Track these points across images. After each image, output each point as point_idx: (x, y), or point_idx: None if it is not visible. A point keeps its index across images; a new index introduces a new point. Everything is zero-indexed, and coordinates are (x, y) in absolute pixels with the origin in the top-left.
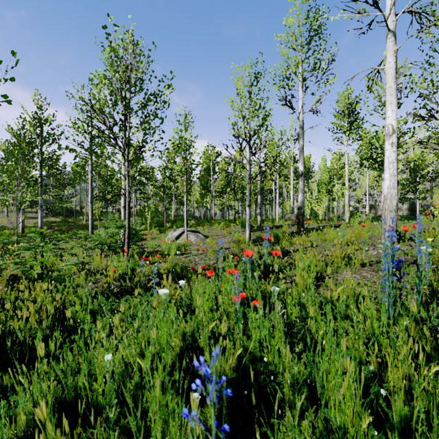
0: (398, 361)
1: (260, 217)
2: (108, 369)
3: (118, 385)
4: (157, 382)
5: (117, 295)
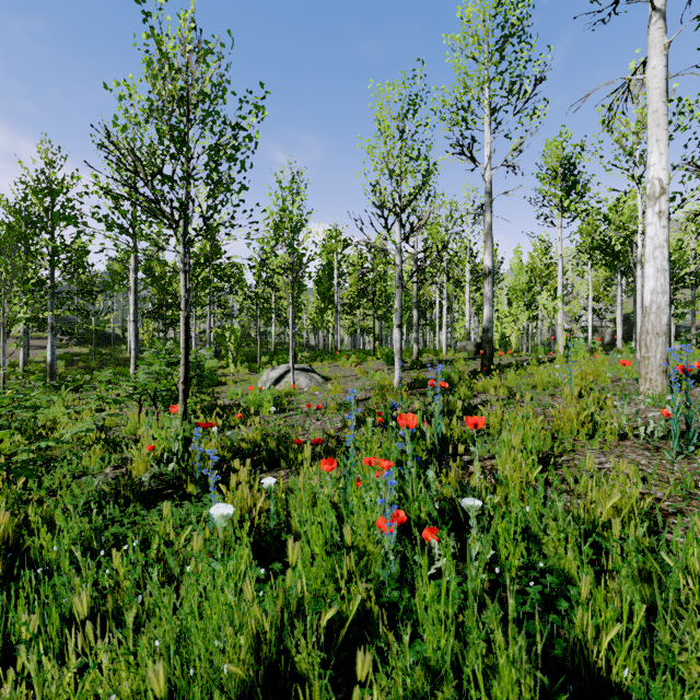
0: None
1: (417, 346)
2: None
3: None
4: None
5: (148, 499)
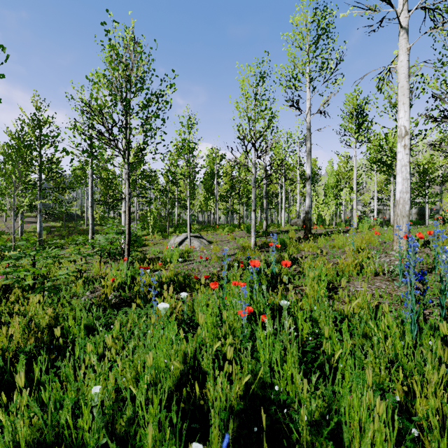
0: (428, 391)
1: (265, 222)
2: (95, 403)
3: (108, 420)
4: (150, 427)
5: (115, 307)
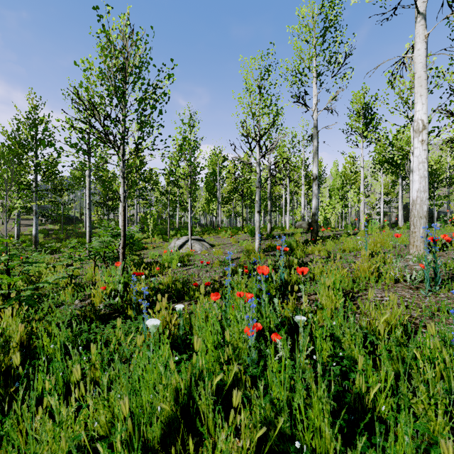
0: None
1: (270, 225)
2: None
3: None
4: None
5: (103, 319)
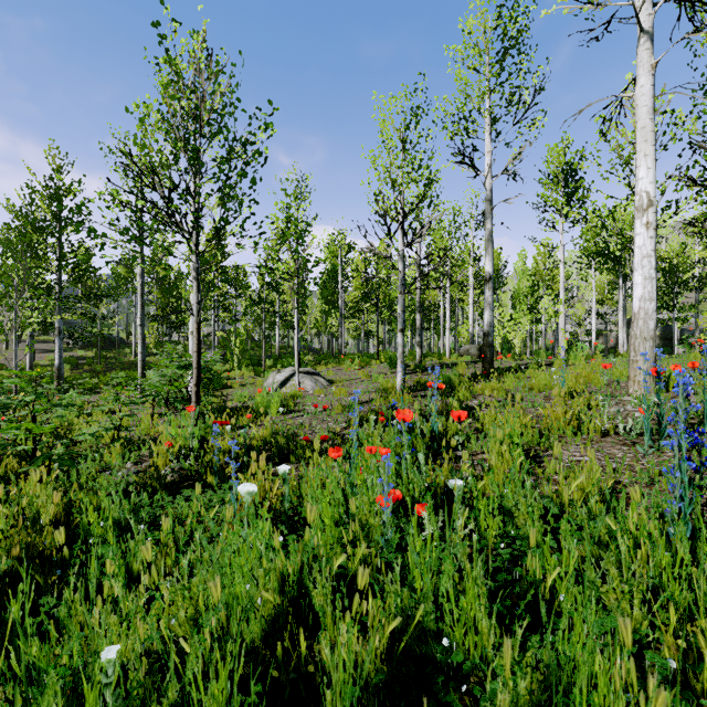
0: None
1: (420, 350)
2: (108, 678)
3: (135, 706)
4: None
5: (171, 488)
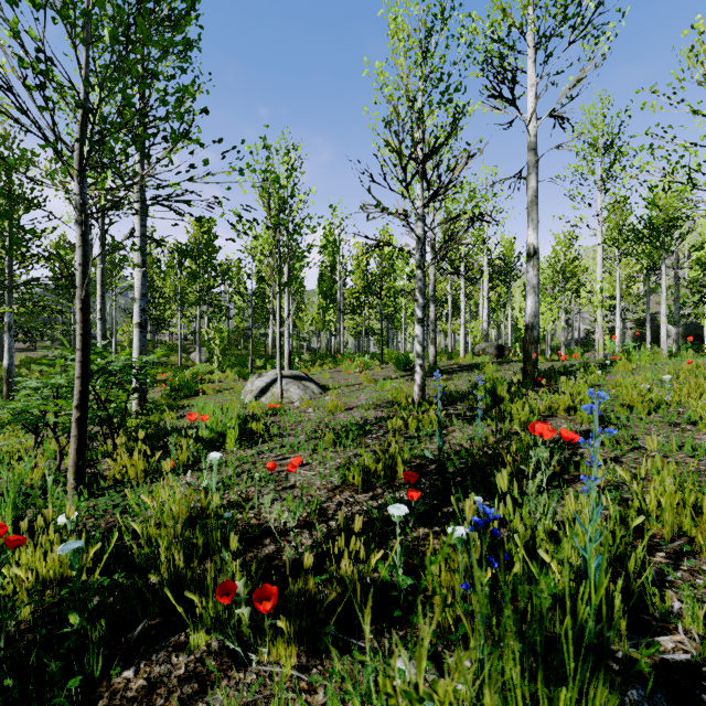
0: None
1: (434, 349)
2: None
3: None
4: None
5: None
